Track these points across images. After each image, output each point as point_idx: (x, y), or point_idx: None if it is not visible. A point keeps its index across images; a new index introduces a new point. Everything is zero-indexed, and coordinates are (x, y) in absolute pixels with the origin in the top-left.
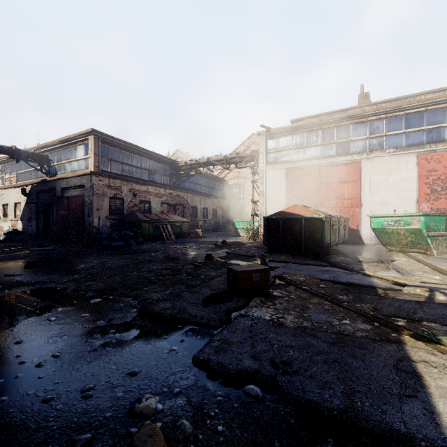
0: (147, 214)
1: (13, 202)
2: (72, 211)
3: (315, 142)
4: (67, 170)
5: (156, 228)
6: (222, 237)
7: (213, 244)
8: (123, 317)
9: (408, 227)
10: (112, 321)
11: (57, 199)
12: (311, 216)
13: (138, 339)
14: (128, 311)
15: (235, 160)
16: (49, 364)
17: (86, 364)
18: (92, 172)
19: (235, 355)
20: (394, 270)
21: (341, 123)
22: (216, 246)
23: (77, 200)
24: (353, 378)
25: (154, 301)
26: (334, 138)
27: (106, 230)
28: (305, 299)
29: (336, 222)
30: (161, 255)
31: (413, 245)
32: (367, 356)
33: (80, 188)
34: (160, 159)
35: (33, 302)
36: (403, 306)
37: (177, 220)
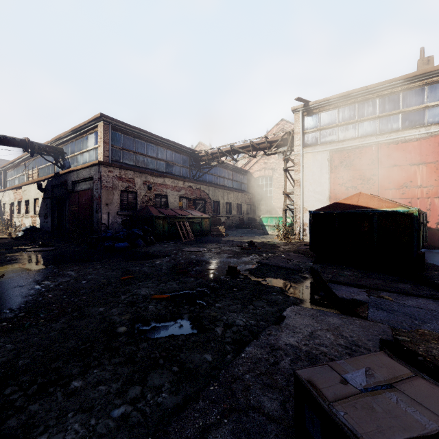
0: (162, 210)
1: (33, 198)
2: (82, 206)
3: (371, 113)
4: (79, 162)
5: (172, 226)
6: (247, 236)
7: (237, 245)
8: None
9: None
10: None
11: (69, 194)
12: (392, 209)
13: None
14: None
15: (263, 145)
16: None
17: None
18: (100, 162)
19: None
20: None
21: (411, 85)
22: (241, 249)
23: (86, 194)
24: None
25: None
26: (400, 106)
27: (117, 227)
28: None
29: (421, 218)
30: (167, 265)
31: None
32: None
33: (89, 180)
34: (179, 149)
35: None
36: None
37: (196, 216)
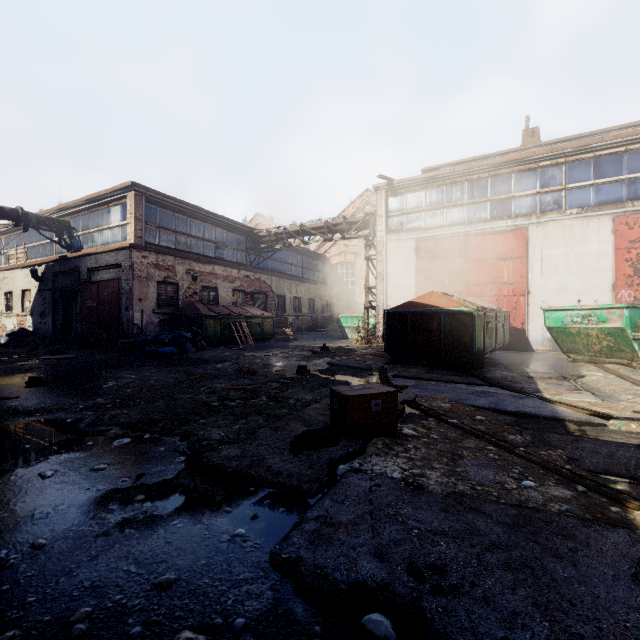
0: (213, 307)
1: (20, 290)
2: (104, 302)
3: (459, 199)
4: (96, 242)
5: (226, 327)
6: (322, 340)
7: (308, 350)
8: (161, 471)
9: (604, 325)
10: (142, 479)
11: (82, 284)
12: (456, 308)
13: (181, 512)
14: (170, 460)
15: (341, 227)
16: (23, 563)
17: (86, 564)
18: (132, 245)
19: (344, 549)
20: (588, 392)
21: (499, 172)
22: (312, 353)
23: (110, 285)
24: (563, 603)
25: (214, 443)
26: (488, 194)
27: (152, 329)
28: (455, 440)
29: (492, 318)
30: (231, 368)
31: (611, 353)
32: (578, 555)
33: (115, 268)
34: (232, 226)
35: (25, 443)
36: (616, 455)
37: (257, 315)
